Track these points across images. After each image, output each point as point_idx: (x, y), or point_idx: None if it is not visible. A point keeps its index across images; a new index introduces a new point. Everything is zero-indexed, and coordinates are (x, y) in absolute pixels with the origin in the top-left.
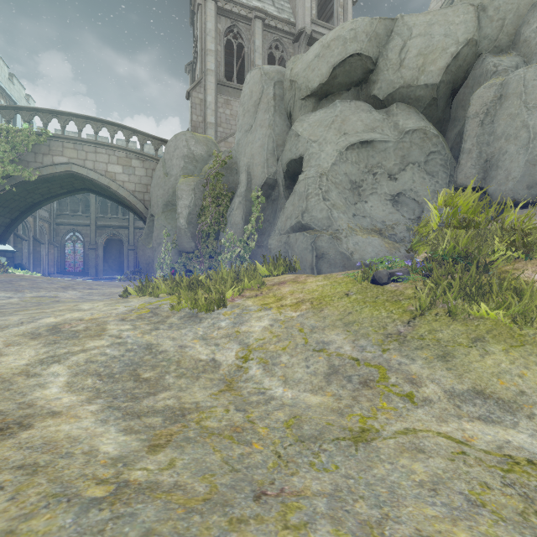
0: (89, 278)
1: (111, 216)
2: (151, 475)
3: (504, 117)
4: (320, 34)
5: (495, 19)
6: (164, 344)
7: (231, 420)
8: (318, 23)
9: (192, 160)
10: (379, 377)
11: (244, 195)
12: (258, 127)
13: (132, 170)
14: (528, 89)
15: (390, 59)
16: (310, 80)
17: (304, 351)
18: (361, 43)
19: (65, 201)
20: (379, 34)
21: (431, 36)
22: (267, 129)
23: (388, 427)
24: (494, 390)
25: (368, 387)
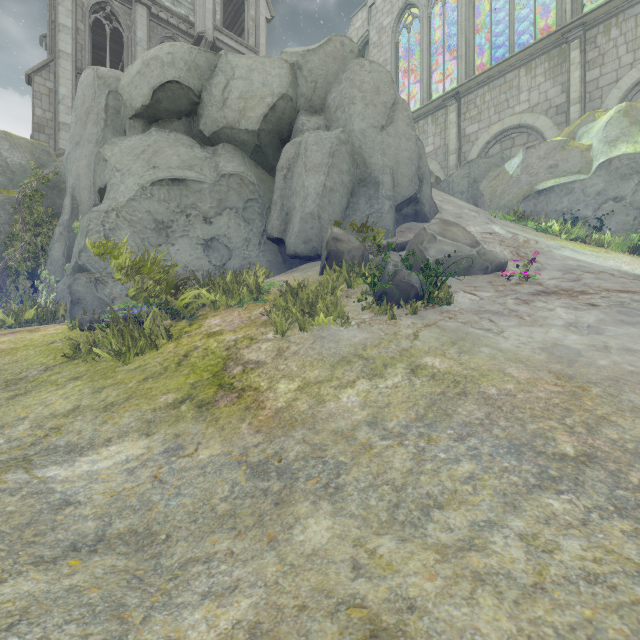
0: None
1: None
2: None
3: (296, 175)
4: (227, 45)
5: (309, 80)
6: None
7: None
8: (223, 31)
9: (5, 170)
10: None
11: (67, 224)
12: (85, 142)
13: None
14: (307, 152)
15: (214, 95)
16: (134, 98)
17: None
18: (179, 70)
19: None
20: (201, 66)
21: (252, 82)
22: (94, 146)
23: None
24: (2, 419)
25: None
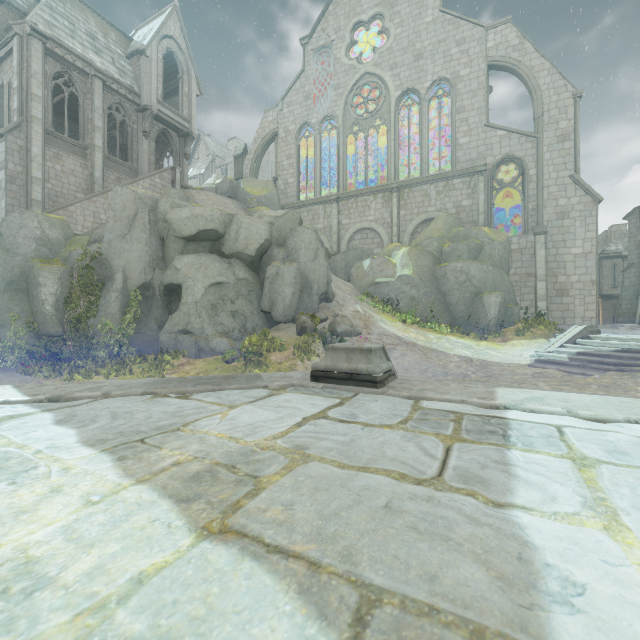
0: None
1: None
2: None
3: (278, 284)
4: (167, 115)
5: (278, 230)
6: None
7: None
8: (164, 104)
9: (47, 243)
10: None
11: (121, 291)
12: (134, 241)
13: None
14: (285, 276)
15: (231, 235)
16: (183, 230)
17: None
18: (216, 224)
19: None
20: (226, 222)
21: (251, 231)
22: (144, 246)
23: None
24: None
25: None
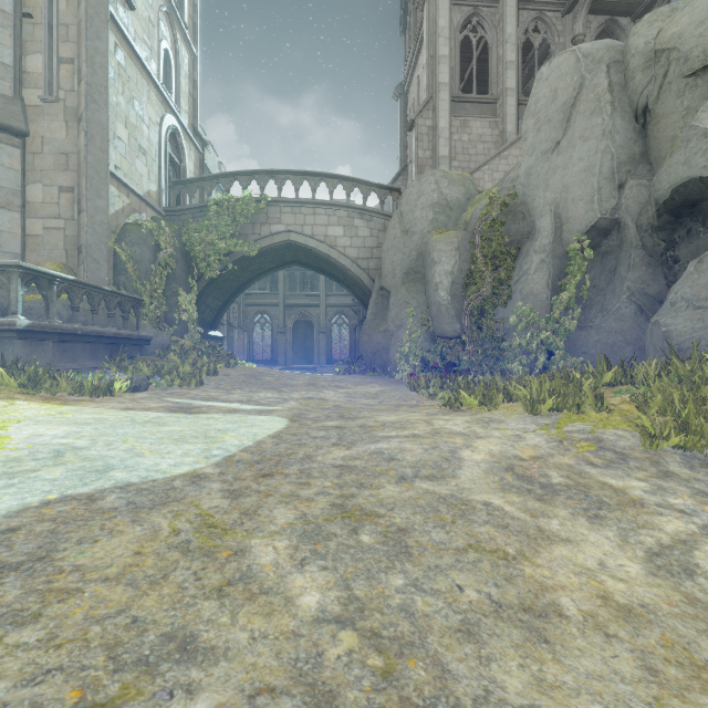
0: (280, 367)
1: (300, 292)
2: None
3: None
4: None
5: None
6: None
7: None
8: None
9: (444, 209)
10: None
11: (550, 249)
12: (576, 142)
13: (354, 232)
14: None
15: None
16: None
17: None
18: None
19: None
20: None
21: None
22: (599, 141)
23: None
24: None
25: None
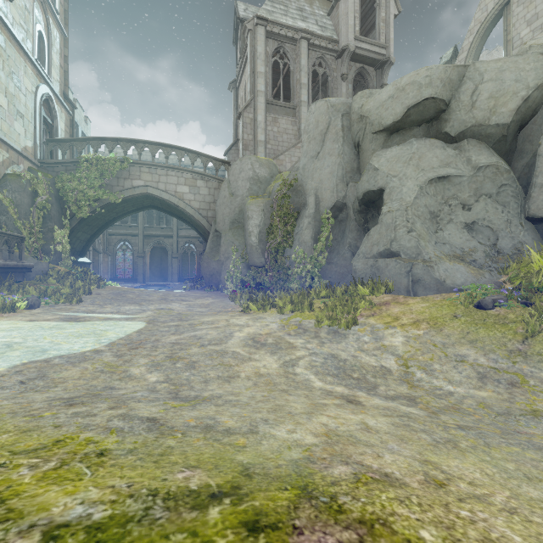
0: (140, 284)
1: (156, 226)
2: (457, 423)
3: None
4: (363, 50)
5: None
6: (340, 354)
7: (443, 403)
8: (361, 39)
9: (257, 182)
10: (520, 380)
11: (313, 216)
12: (326, 155)
13: (197, 190)
14: None
15: (462, 101)
16: (384, 117)
17: (449, 362)
18: (435, 88)
19: None
20: (452, 80)
21: (502, 81)
22: (336, 158)
23: None
24: None
25: (516, 387)
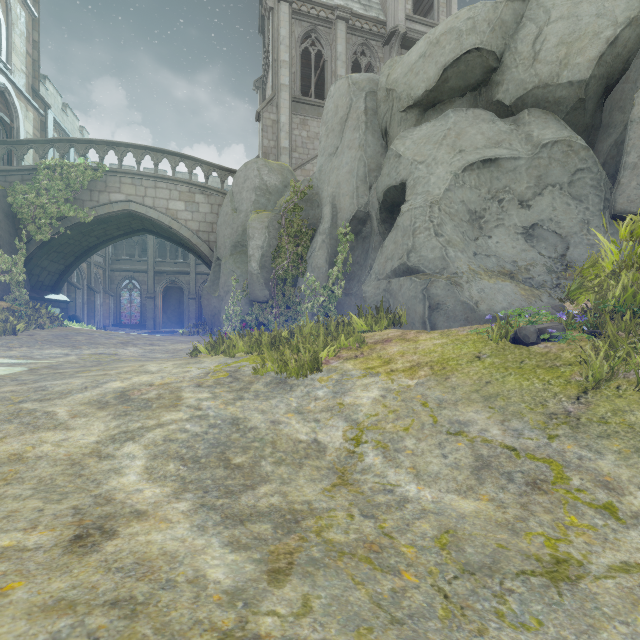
0: (146, 331)
1: (170, 260)
2: (286, 625)
3: None
4: (417, 33)
5: None
6: (252, 418)
7: (360, 532)
8: (414, 19)
9: (265, 192)
10: (554, 476)
11: (328, 232)
12: (345, 149)
13: (195, 207)
14: None
15: (520, 52)
16: (413, 86)
17: (435, 434)
18: (481, 34)
19: (121, 245)
20: (506, 22)
21: (578, 18)
22: (357, 151)
23: (595, 558)
24: None
25: (541, 490)
